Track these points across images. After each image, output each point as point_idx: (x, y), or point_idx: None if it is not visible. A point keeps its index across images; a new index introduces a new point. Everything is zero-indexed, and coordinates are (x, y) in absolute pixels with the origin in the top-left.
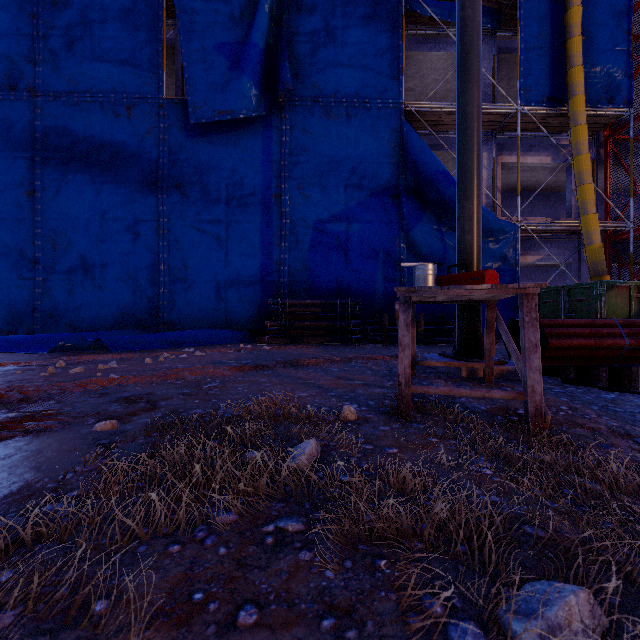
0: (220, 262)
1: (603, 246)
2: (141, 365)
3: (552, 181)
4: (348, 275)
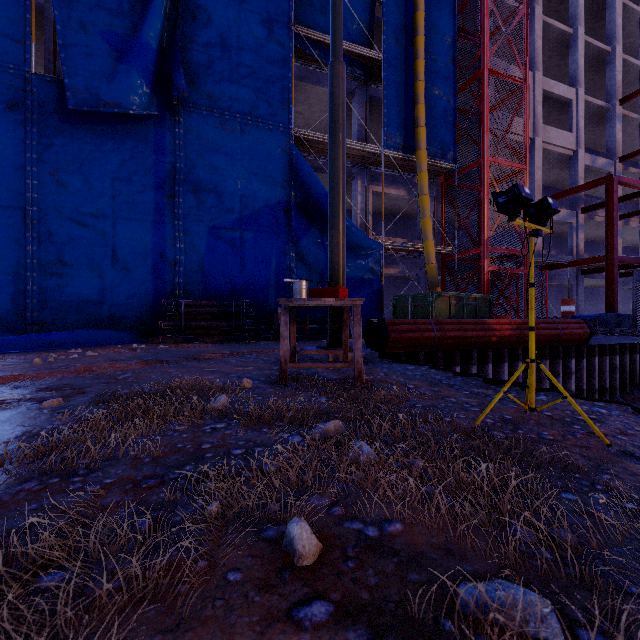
0: (105, 259)
1: (441, 264)
2: (31, 365)
3: (410, 209)
4: (243, 278)
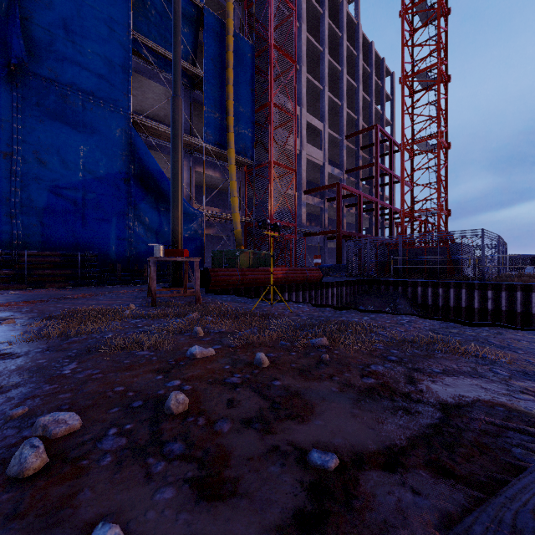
0: None
1: (245, 228)
2: None
3: (223, 186)
4: (85, 233)
